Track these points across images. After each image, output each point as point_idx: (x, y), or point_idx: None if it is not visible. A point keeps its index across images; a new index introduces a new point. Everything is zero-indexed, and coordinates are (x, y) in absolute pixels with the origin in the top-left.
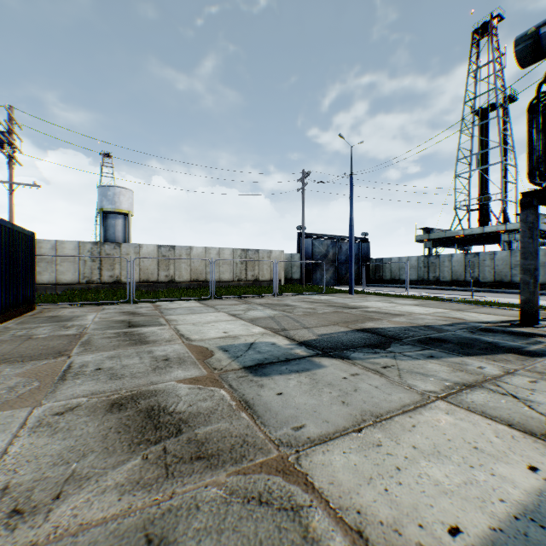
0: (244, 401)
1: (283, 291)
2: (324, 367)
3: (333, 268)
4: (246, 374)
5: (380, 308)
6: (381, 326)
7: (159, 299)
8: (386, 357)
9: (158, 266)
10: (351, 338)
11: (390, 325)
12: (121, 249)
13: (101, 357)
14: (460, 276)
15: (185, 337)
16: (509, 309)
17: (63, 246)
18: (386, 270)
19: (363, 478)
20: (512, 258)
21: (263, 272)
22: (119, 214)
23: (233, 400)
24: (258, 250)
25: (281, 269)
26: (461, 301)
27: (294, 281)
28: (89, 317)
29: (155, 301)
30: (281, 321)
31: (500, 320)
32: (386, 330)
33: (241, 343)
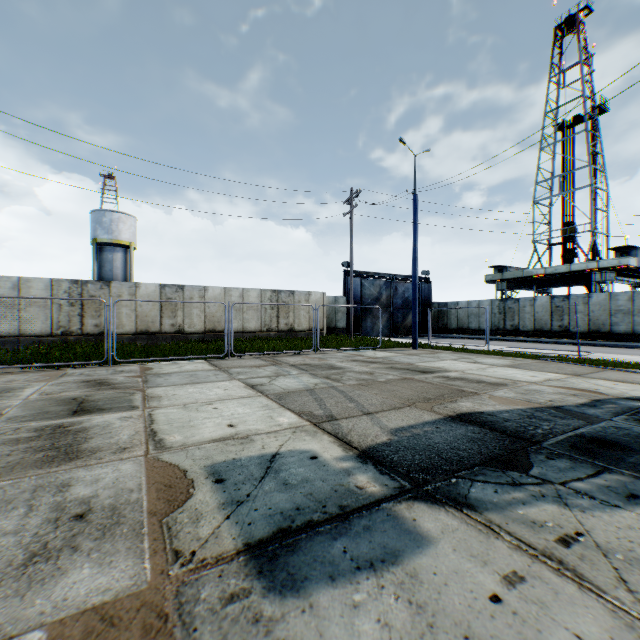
0: None
1: (326, 344)
2: (429, 542)
3: (387, 314)
4: (245, 584)
5: (465, 372)
6: (486, 408)
7: (153, 359)
8: (546, 501)
9: (161, 312)
10: (450, 438)
11: (498, 406)
12: (111, 289)
13: None
14: (545, 325)
15: (156, 439)
16: None
17: (29, 286)
18: (451, 317)
19: None
20: (612, 303)
21: (299, 320)
22: (118, 246)
23: None
24: (293, 291)
25: (322, 315)
26: (566, 360)
27: (339, 330)
28: (25, 392)
29: (148, 361)
30: (326, 398)
31: None
32: (498, 418)
33: (254, 455)
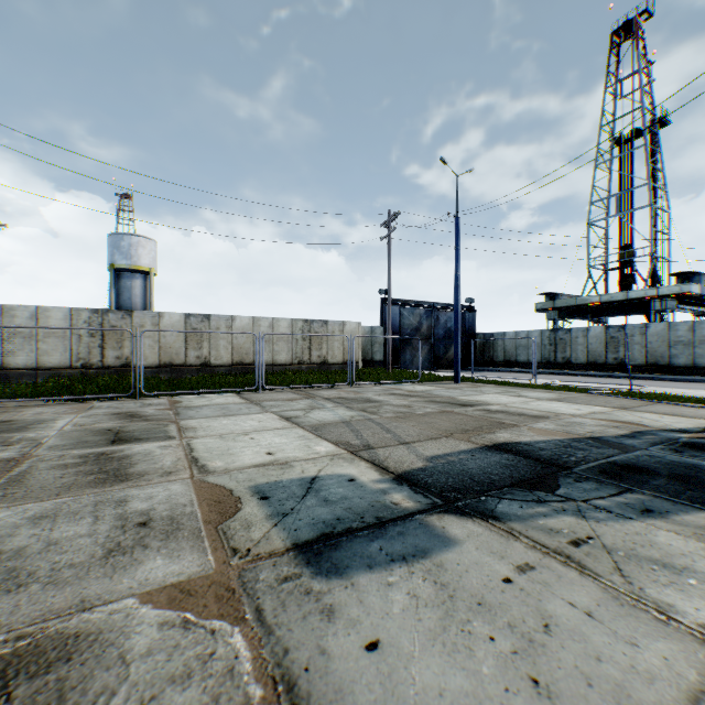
0: (285, 681)
1: (361, 378)
2: (456, 543)
3: (428, 346)
4: (296, 570)
5: (507, 405)
6: (523, 439)
7: (181, 392)
8: (566, 514)
9: (186, 343)
10: (484, 465)
11: (536, 437)
12: (133, 319)
13: (18, 518)
14: (599, 357)
15: (199, 464)
16: (697, 406)
17: (47, 315)
18: (497, 349)
19: None
20: (671, 333)
21: (333, 352)
22: (137, 273)
23: (257, 677)
24: (326, 321)
25: (357, 347)
26: (616, 393)
27: (376, 363)
28: (58, 424)
29: (175, 394)
30: (362, 429)
31: (700, 426)
32: (534, 447)
33: (295, 478)
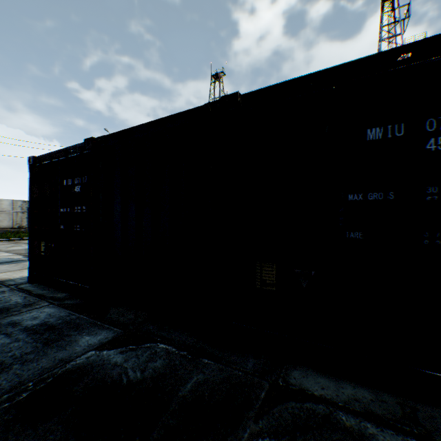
0: None
1: None
2: None
3: None
4: None
5: None
6: None
7: None
8: None
9: None
10: None
11: None
12: None
13: None
14: None
15: None
16: None
17: None
18: None
19: (7, 275)
20: None
21: None
22: None
23: None
24: None
25: None
26: None
27: None
28: None
29: None
30: None
31: None
32: None
33: None
